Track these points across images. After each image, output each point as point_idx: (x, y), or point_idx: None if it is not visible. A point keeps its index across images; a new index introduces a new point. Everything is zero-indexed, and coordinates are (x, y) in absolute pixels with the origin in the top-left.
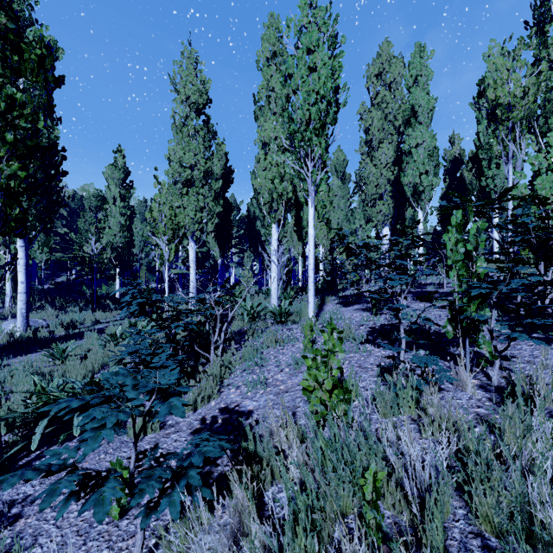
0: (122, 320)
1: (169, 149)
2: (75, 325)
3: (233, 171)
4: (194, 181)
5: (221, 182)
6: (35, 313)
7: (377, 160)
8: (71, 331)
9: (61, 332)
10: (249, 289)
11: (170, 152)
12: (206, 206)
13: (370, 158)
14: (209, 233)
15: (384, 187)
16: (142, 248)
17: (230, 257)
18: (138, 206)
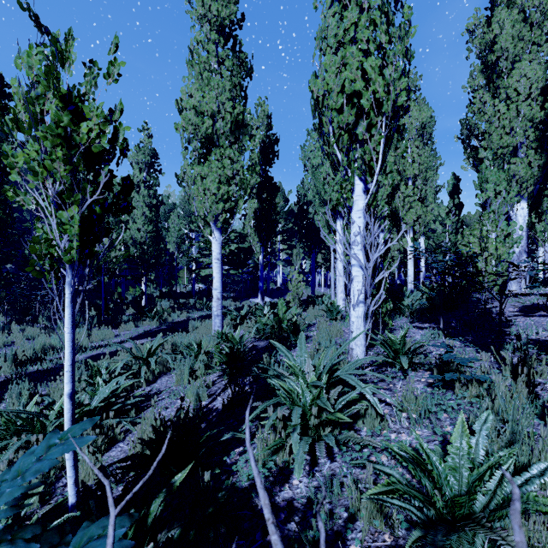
0: (122, 342)
1: (181, 91)
2: (41, 356)
3: (278, 139)
4: (218, 138)
5: (258, 139)
6: (20, 329)
7: (509, 90)
8: (28, 368)
9: (7, 372)
10: (299, 298)
11: (182, 96)
12: (236, 176)
13: (491, 93)
14: (247, 223)
15: (522, 133)
16: (178, 245)
17: (277, 254)
18: (181, 202)
